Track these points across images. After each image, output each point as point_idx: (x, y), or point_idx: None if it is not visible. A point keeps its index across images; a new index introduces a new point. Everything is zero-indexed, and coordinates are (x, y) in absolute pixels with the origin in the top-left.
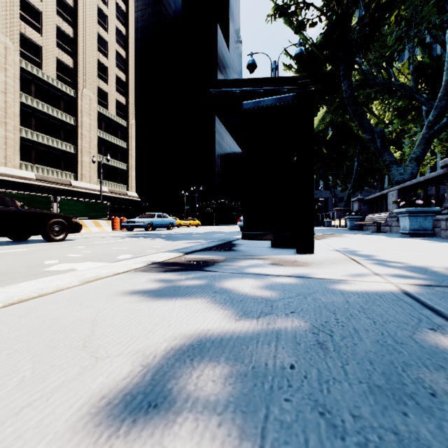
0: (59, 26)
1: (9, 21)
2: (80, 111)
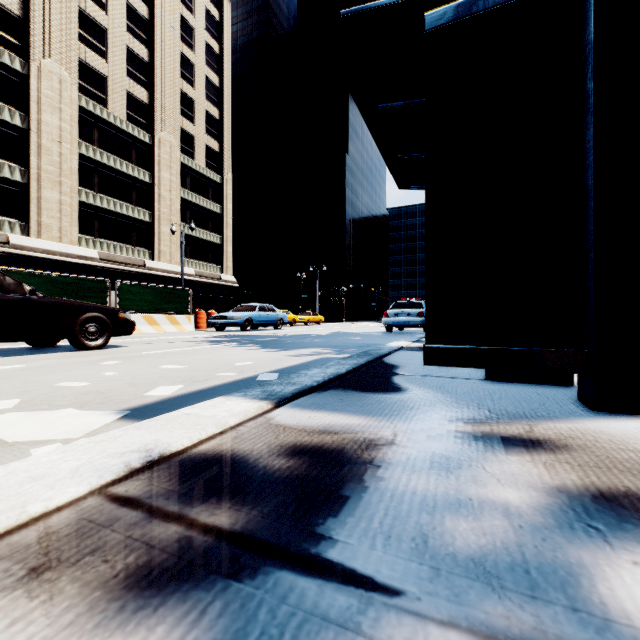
0: (129, 48)
1: (65, 44)
2: (158, 163)
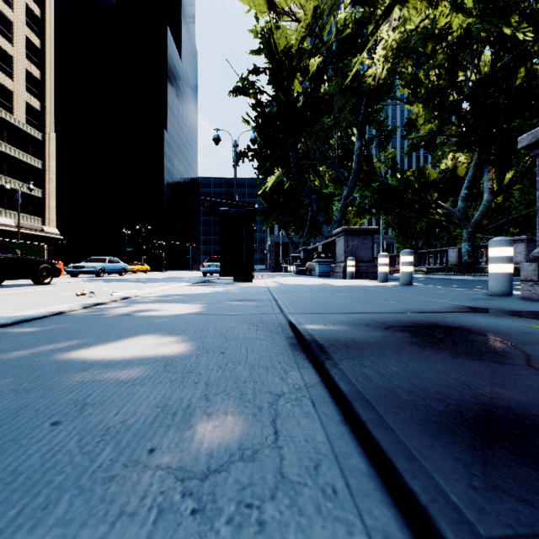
0: None
1: None
2: None
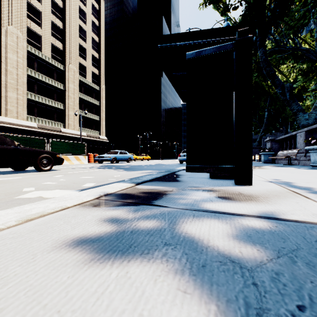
0: (53, 21)
1: (19, 19)
2: (67, 80)
